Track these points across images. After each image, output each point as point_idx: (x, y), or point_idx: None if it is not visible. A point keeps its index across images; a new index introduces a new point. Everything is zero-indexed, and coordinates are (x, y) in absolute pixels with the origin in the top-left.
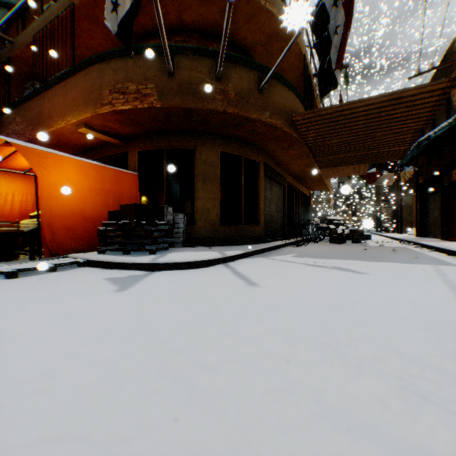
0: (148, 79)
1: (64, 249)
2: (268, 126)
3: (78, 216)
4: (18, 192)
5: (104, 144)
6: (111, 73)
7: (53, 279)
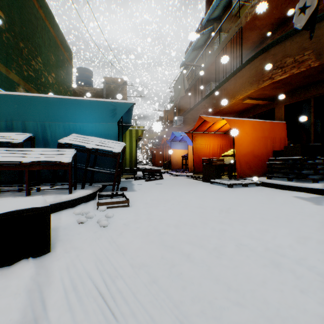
0: (304, 48)
1: (244, 174)
2: None
3: (250, 155)
4: (211, 143)
5: (253, 106)
6: (270, 58)
7: (253, 191)
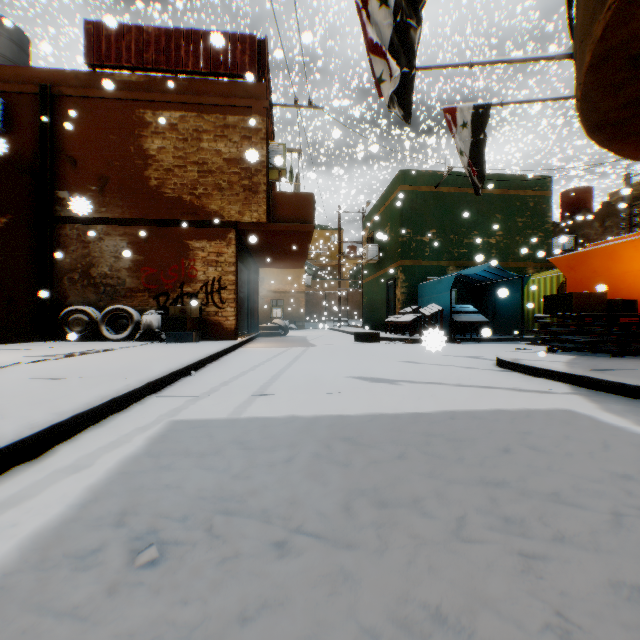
0: None
1: None
2: (631, 4)
3: None
4: None
5: None
6: None
7: None
